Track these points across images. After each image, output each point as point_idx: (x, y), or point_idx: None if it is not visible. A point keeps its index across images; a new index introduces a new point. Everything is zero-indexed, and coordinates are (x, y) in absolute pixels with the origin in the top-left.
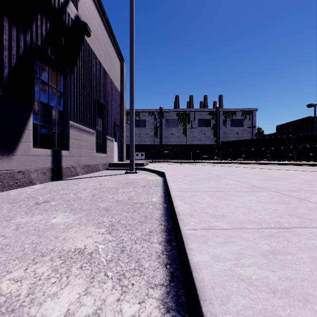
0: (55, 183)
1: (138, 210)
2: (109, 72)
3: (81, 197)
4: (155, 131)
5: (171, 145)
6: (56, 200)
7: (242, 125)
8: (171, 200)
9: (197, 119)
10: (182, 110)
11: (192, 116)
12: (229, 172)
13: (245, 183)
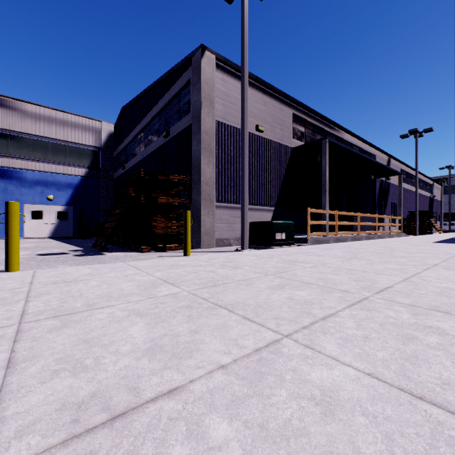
0: None
1: None
2: (437, 198)
3: None
4: None
5: None
6: None
7: None
8: None
9: None
10: None
11: None
12: None
13: None
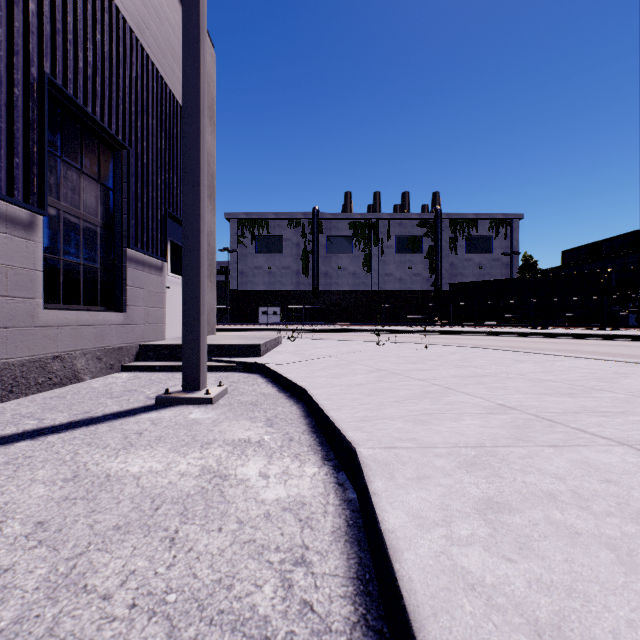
0: None
1: None
2: (139, 29)
3: None
4: (304, 261)
5: (337, 293)
6: None
7: (490, 250)
8: None
9: (394, 236)
10: (361, 215)
11: (383, 230)
12: None
13: None
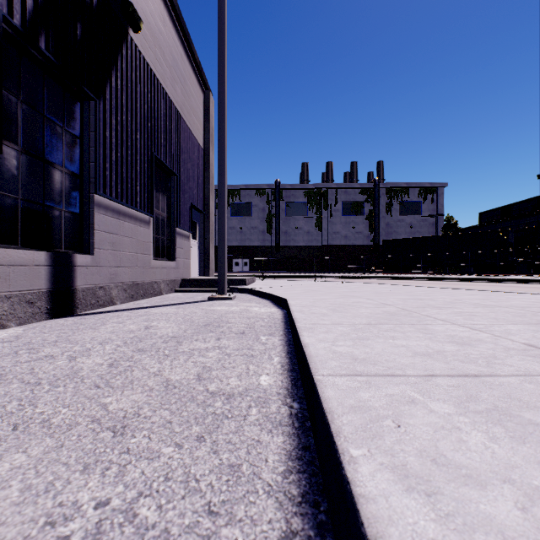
0: (53, 323)
1: (214, 433)
2: (181, 108)
3: (80, 369)
4: (268, 223)
5: (295, 248)
6: (6, 381)
7: (419, 212)
8: (325, 427)
9: (340, 202)
10: (314, 186)
11: (332, 197)
12: (422, 299)
13: (500, 336)
